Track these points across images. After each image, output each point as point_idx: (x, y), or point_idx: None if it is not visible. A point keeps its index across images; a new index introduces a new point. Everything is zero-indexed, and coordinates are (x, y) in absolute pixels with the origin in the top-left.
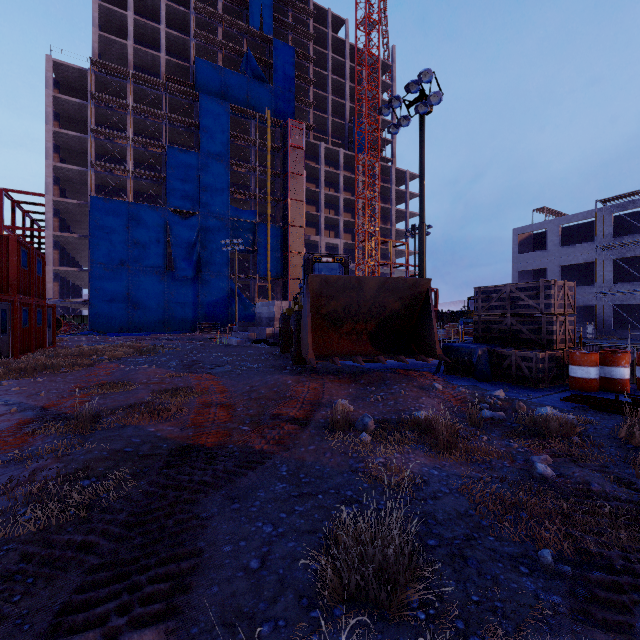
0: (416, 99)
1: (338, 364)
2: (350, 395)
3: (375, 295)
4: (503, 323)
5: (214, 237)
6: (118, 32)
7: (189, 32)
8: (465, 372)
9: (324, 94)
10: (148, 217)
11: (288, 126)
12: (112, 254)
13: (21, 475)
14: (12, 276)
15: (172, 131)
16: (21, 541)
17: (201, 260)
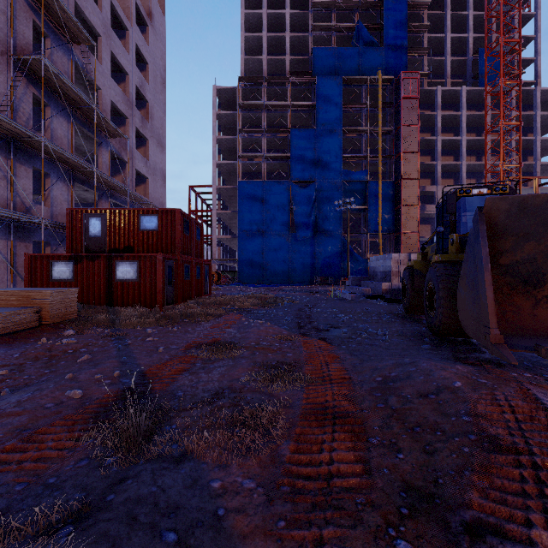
0: None
1: None
2: None
3: None
4: None
5: (328, 200)
6: (257, 53)
7: (308, 30)
8: None
9: (441, 35)
10: (276, 191)
11: (400, 80)
12: (252, 223)
13: None
14: (177, 240)
15: (294, 116)
16: None
17: (317, 222)
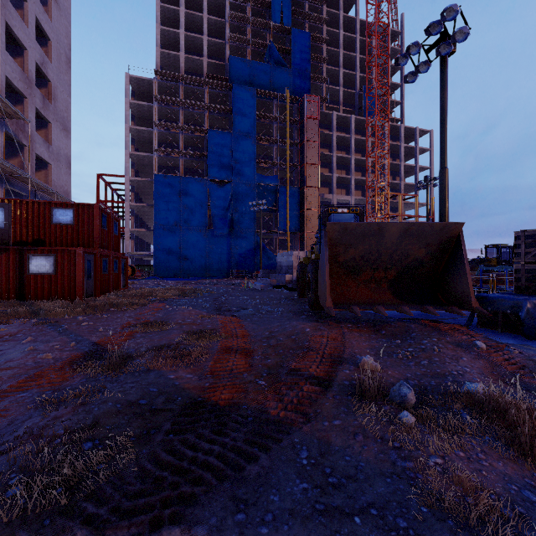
0: (437, 41)
1: (358, 314)
2: (373, 348)
3: (397, 242)
4: None
5: (243, 200)
6: (174, 47)
7: (224, 37)
8: (507, 327)
9: (336, 69)
10: (194, 187)
11: (304, 101)
12: (169, 217)
13: (38, 424)
14: (95, 235)
15: (212, 118)
16: None
17: (233, 219)
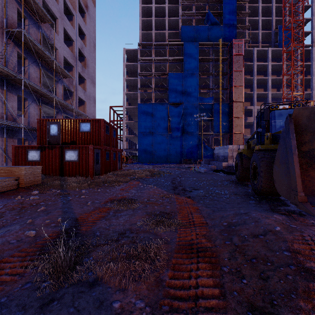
0: None
1: None
2: None
3: None
4: None
5: (190, 114)
6: (149, 29)
7: (178, 16)
8: None
9: (256, 18)
10: (160, 109)
11: (232, 44)
12: (146, 128)
13: None
14: (101, 137)
15: (170, 66)
16: None
17: (184, 127)
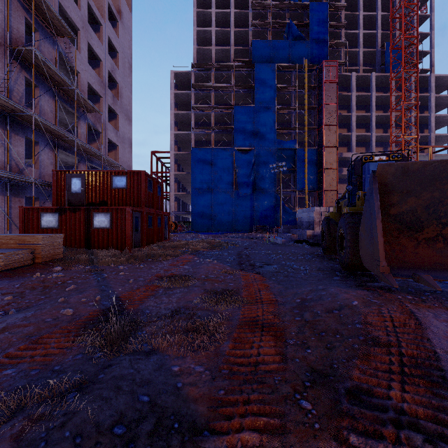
0: None
1: (436, 287)
2: None
3: None
4: None
5: (264, 164)
6: (207, 44)
7: (248, 26)
8: None
9: (355, 31)
10: (223, 156)
11: (322, 67)
12: (203, 182)
13: None
14: (142, 196)
15: (237, 96)
16: None
17: (256, 181)
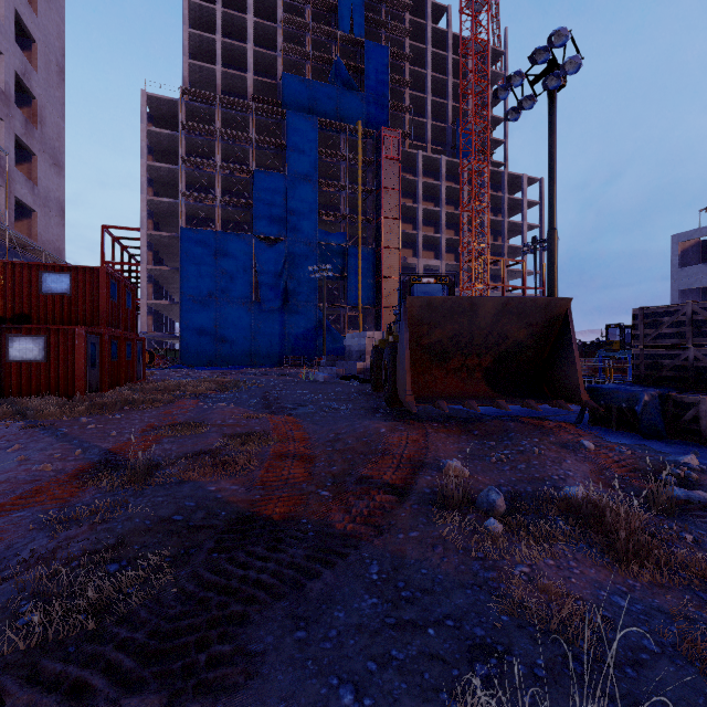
0: (544, 72)
1: (445, 410)
2: (462, 451)
3: (493, 321)
4: (681, 357)
5: (301, 264)
6: (207, 58)
7: (276, 47)
8: (622, 424)
9: (422, 95)
10: (235, 246)
11: (381, 136)
12: (201, 286)
13: (47, 546)
14: (102, 309)
15: (259, 154)
16: (3, 664)
17: (288, 289)
